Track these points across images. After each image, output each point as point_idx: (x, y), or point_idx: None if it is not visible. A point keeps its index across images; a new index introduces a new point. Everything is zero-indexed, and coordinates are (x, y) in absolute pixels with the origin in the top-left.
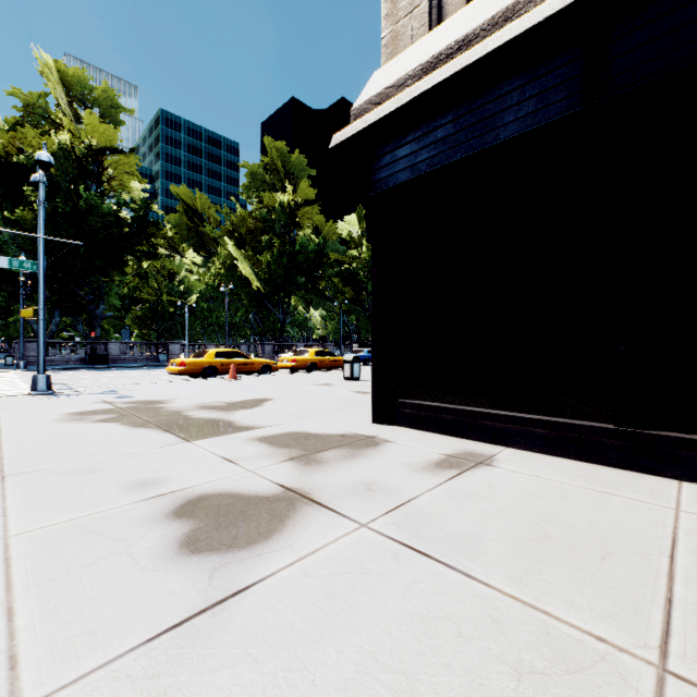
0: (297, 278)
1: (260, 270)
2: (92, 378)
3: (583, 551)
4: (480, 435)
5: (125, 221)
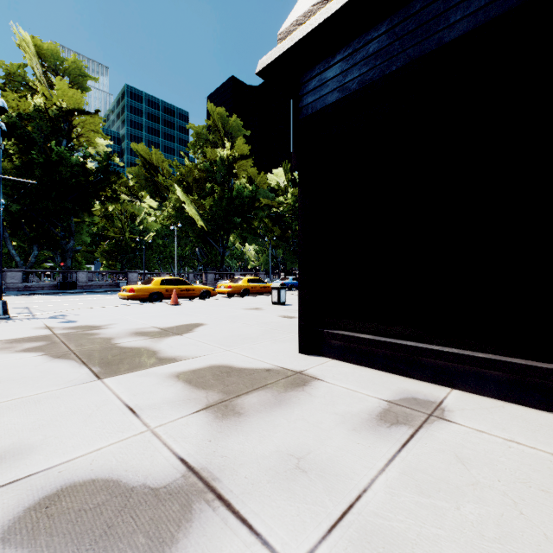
0: (234, 218)
1: (204, 212)
2: (55, 302)
3: None
4: (419, 372)
5: (91, 171)
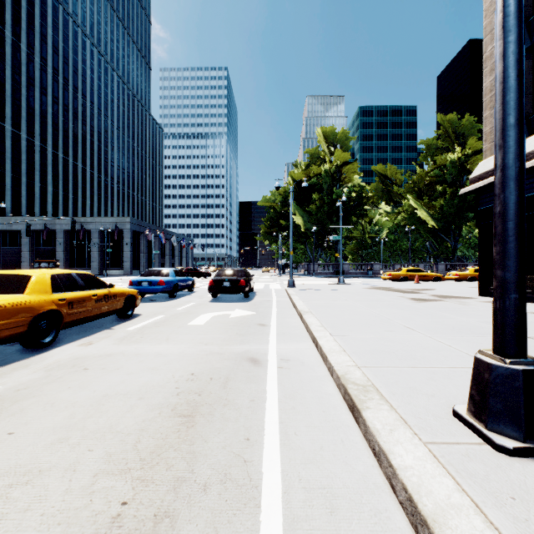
0: (466, 213)
1: (434, 212)
2: (347, 280)
3: None
4: None
5: (352, 199)
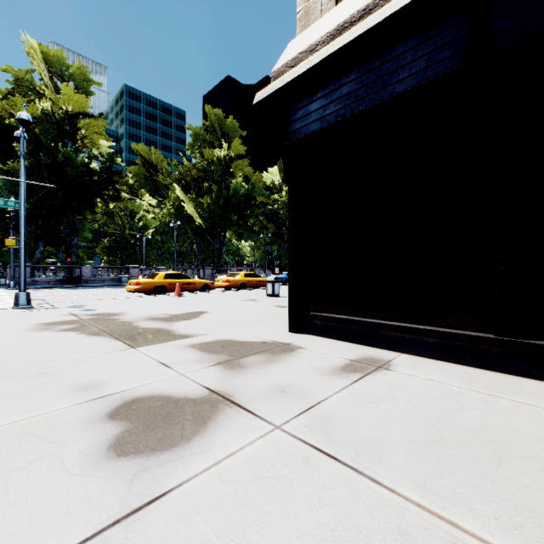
0: (231, 216)
1: (202, 210)
2: (66, 295)
3: (479, 454)
4: (379, 342)
5: (95, 171)
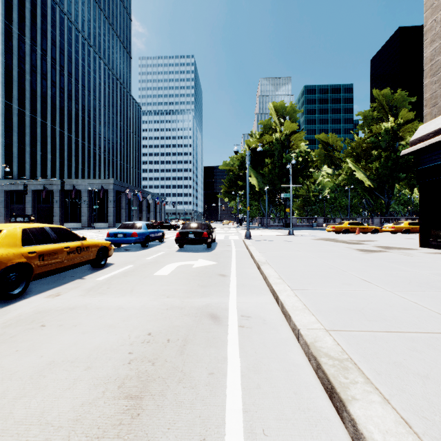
0: (399, 174)
1: (370, 173)
2: (295, 232)
3: None
4: None
5: (299, 163)
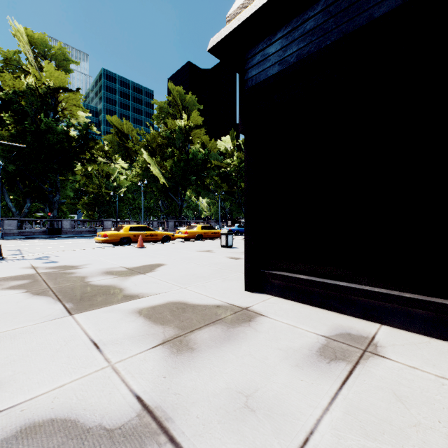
0: (190, 177)
1: (165, 171)
2: (43, 245)
3: None
4: (350, 309)
5: (73, 138)
